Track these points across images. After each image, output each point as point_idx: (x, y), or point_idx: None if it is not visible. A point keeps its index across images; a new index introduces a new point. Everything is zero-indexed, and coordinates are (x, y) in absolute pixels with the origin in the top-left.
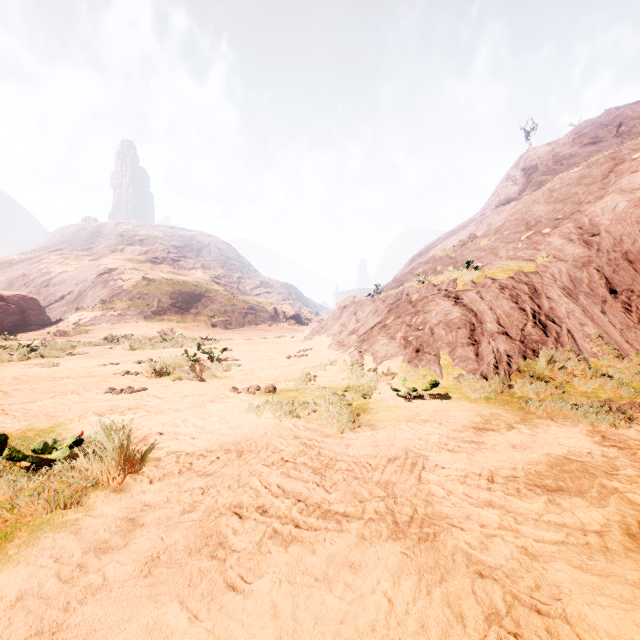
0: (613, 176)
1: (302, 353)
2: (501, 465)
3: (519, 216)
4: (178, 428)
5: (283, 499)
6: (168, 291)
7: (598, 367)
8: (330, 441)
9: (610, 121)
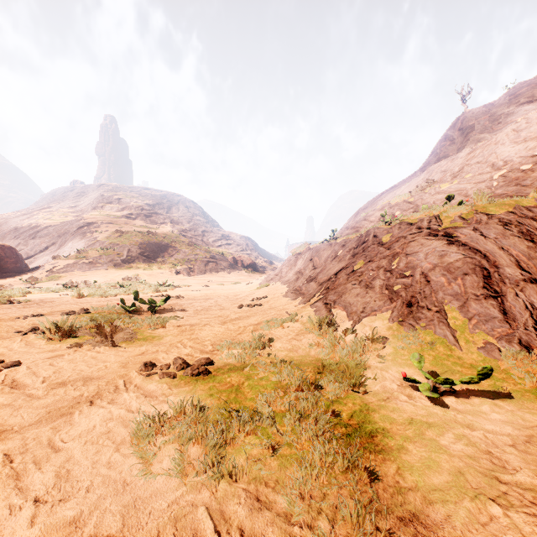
0: None
1: (256, 302)
2: None
3: (481, 159)
4: None
5: None
6: (137, 242)
7: None
8: None
9: None
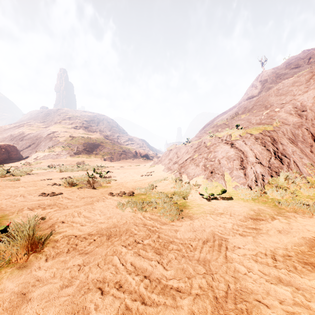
0: (312, 81)
1: (149, 173)
2: (276, 246)
3: (261, 103)
4: (74, 218)
5: (134, 276)
6: (82, 142)
7: (312, 181)
8: (165, 227)
9: (304, 56)
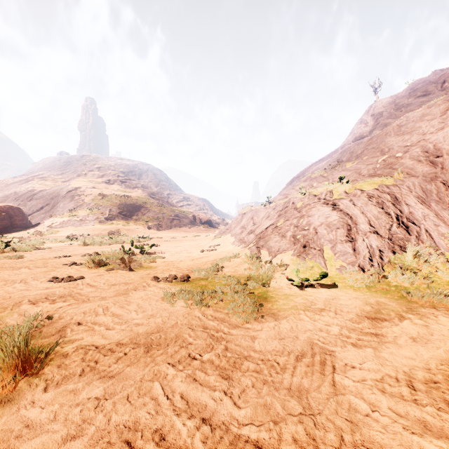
0: None
1: (212, 248)
2: (412, 364)
3: (375, 145)
4: (97, 317)
5: (185, 420)
6: (117, 203)
7: None
8: (236, 332)
9: (436, 79)
